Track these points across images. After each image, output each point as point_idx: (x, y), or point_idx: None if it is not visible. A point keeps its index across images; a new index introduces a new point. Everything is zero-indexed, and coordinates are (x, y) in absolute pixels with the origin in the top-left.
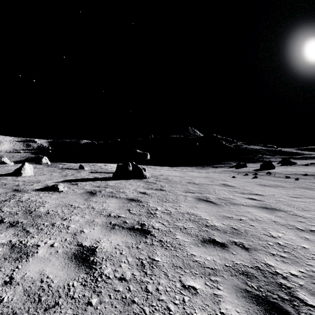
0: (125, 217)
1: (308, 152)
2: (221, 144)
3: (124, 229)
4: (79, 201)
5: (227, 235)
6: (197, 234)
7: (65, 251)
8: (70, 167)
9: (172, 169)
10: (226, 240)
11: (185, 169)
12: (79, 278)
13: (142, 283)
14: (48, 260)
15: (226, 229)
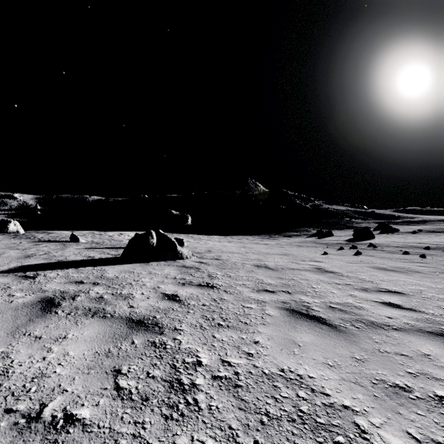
0: (87, 426)
1: (409, 215)
2: (294, 203)
3: None
4: None
5: None
6: None
7: None
8: (55, 238)
9: (224, 239)
10: None
11: (244, 239)
12: None
13: None
14: None
15: None
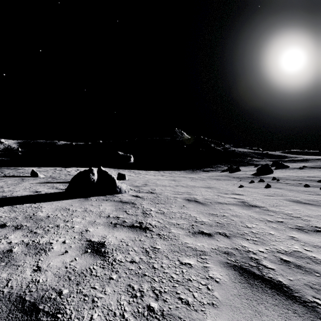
0: None
1: (293, 155)
2: (210, 146)
3: None
4: None
5: None
6: None
7: None
8: (19, 174)
9: (158, 173)
10: None
11: (173, 174)
12: None
13: None
14: None
15: None
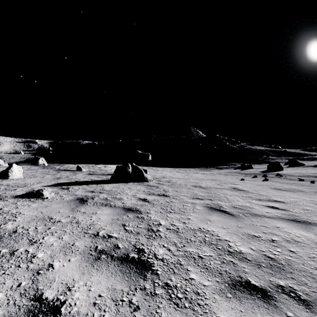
0: (117, 238)
1: (315, 153)
2: (225, 145)
3: (113, 261)
4: (63, 212)
5: (263, 270)
6: (219, 270)
7: (7, 314)
8: (67, 168)
9: (174, 170)
10: (266, 283)
11: (188, 170)
12: None
13: None
14: None
15: (258, 258)
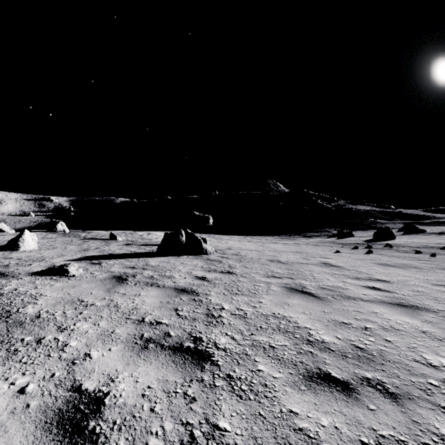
0: (168, 325)
1: (441, 215)
2: (315, 203)
3: (164, 350)
4: (96, 293)
5: (348, 362)
6: (294, 361)
7: (43, 404)
8: (96, 237)
9: (244, 239)
10: (349, 376)
11: (264, 239)
12: None
13: None
14: (3, 431)
15: (344, 348)
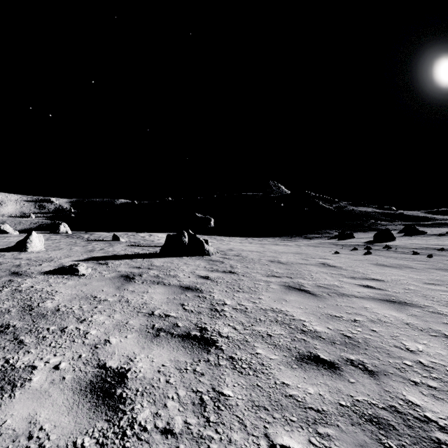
0: (176, 317)
1: (442, 217)
2: (317, 205)
3: (174, 338)
4: (107, 290)
5: (336, 347)
6: (289, 346)
7: (76, 377)
8: (99, 238)
9: (246, 240)
10: (336, 357)
11: (265, 241)
12: (95, 431)
13: (201, 440)
14: (47, 395)
15: (334, 336)
